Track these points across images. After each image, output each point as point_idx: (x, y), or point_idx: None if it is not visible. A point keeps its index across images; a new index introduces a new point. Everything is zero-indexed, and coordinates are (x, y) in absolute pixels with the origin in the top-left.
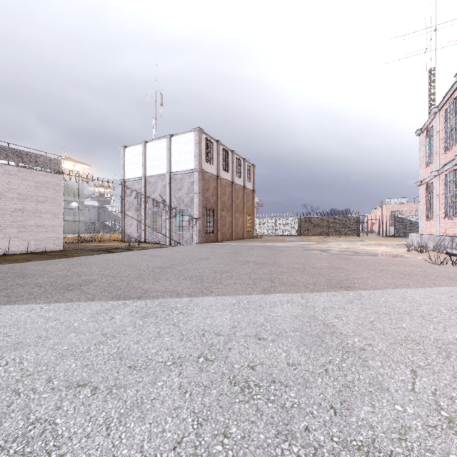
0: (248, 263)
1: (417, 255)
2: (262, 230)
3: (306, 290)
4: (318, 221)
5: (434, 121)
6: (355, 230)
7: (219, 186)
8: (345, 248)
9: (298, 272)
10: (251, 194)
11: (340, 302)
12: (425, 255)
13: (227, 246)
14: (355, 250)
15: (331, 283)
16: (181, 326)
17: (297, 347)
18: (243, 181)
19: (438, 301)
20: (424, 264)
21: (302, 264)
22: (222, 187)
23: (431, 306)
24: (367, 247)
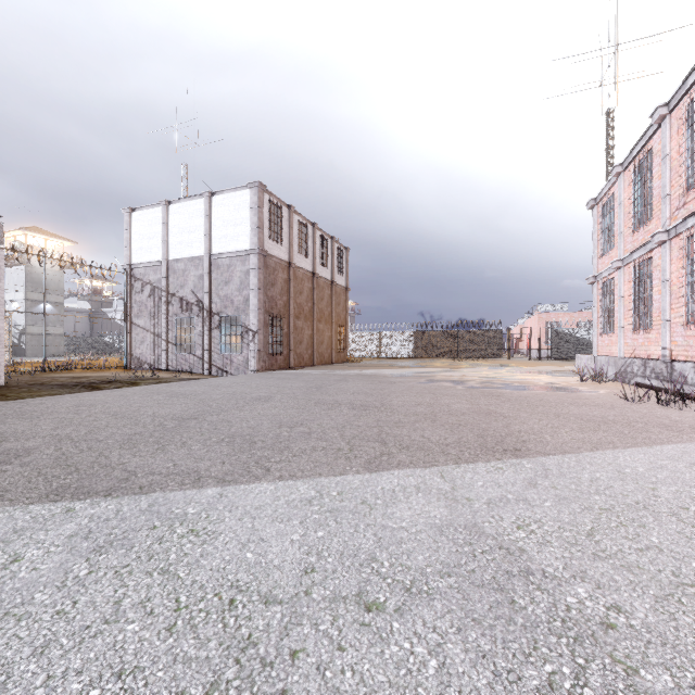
0: (338, 407)
1: (597, 388)
2: (360, 350)
3: (447, 461)
4: (444, 337)
5: (616, 187)
6: (496, 349)
7: (292, 279)
8: (489, 378)
9: (426, 422)
10: (344, 294)
11: (515, 485)
12: (607, 387)
13: (304, 376)
14: (504, 380)
15: (487, 443)
16: (180, 577)
17: (460, 631)
18: (331, 273)
19: (678, 476)
20: (615, 403)
21: (429, 406)
22: (297, 281)
23: (675, 488)
24: (519, 375)
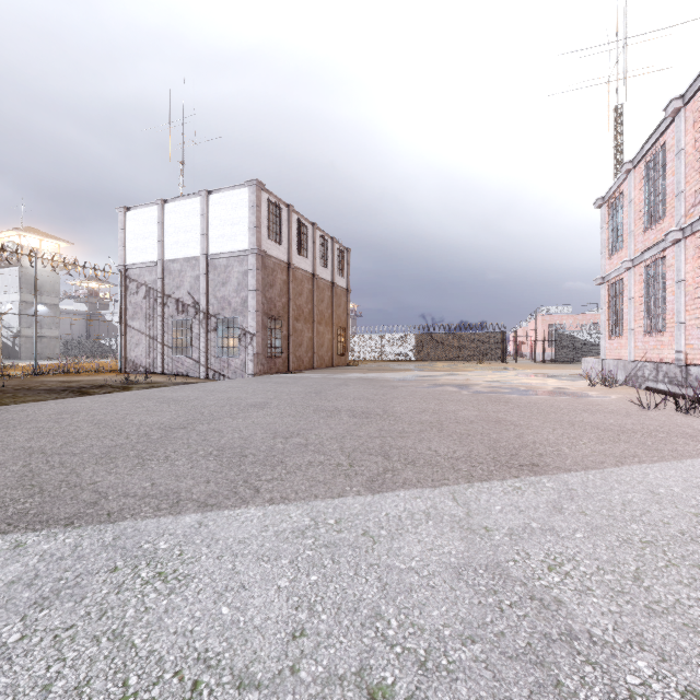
0: (338, 414)
1: (607, 393)
2: (361, 352)
3: (458, 479)
4: (446, 339)
5: (625, 185)
6: (499, 352)
7: (292, 281)
8: (494, 382)
9: (432, 431)
10: (344, 295)
11: (538, 510)
12: (618, 392)
13: (304, 380)
14: (510, 384)
15: (500, 457)
16: (135, 644)
17: None
18: (332, 274)
19: None
20: (630, 409)
21: (434, 414)
22: (296, 282)
23: None
24: (525, 379)
